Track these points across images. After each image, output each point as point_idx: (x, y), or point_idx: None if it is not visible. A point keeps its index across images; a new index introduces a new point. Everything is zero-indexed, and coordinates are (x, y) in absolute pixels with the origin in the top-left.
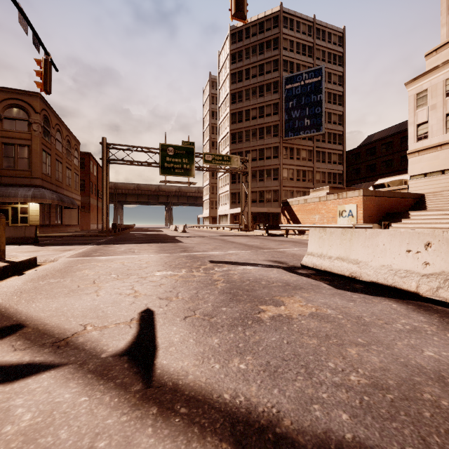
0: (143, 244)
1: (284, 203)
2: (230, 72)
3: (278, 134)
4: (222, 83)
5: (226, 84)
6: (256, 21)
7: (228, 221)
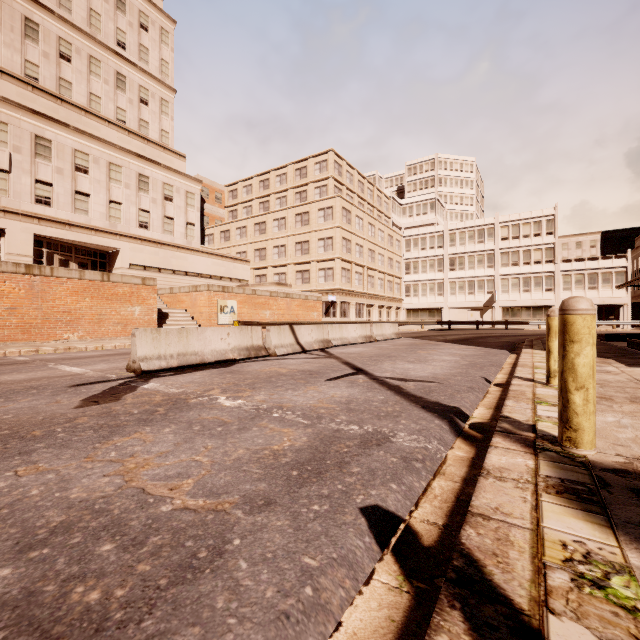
0: None
1: None
2: None
3: None
4: None
5: None
6: None
7: None
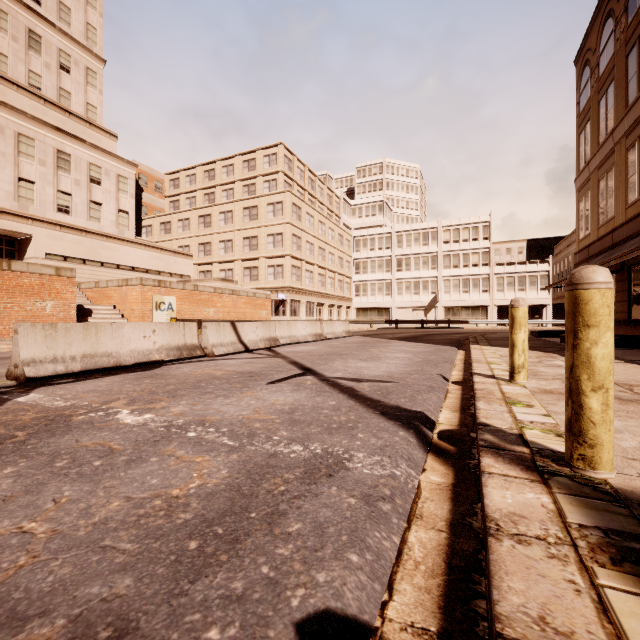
0: None
1: None
2: None
3: None
4: None
5: None
6: None
7: None
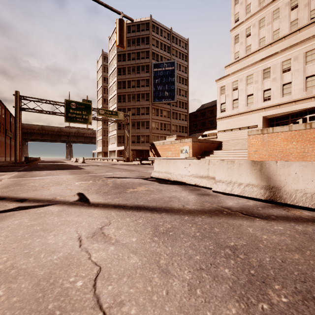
0: (57, 170)
1: (151, 144)
2: (117, 53)
3: (149, 99)
4: (111, 59)
5: (114, 61)
6: (135, 23)
7: (115, 155)
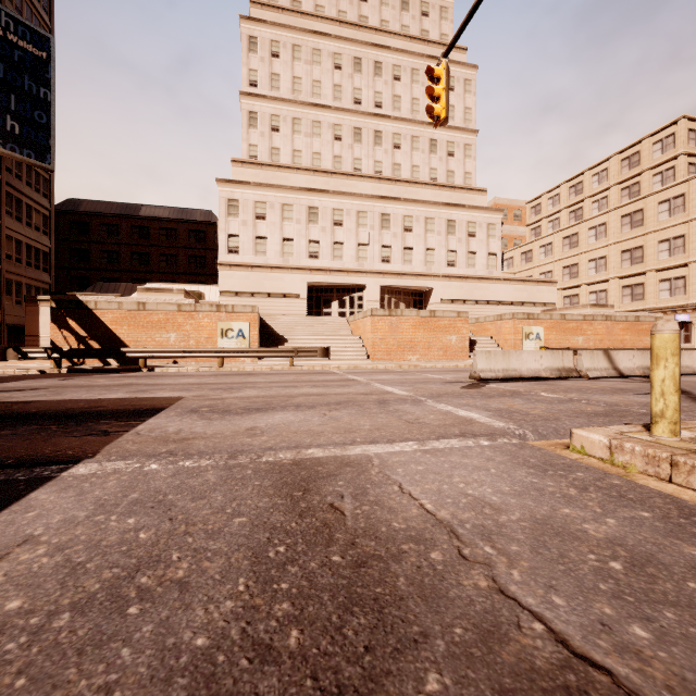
0: (178, 413)
1: (66, 303)
2: None
3: None
4: None
5: None
6: None
7: None
